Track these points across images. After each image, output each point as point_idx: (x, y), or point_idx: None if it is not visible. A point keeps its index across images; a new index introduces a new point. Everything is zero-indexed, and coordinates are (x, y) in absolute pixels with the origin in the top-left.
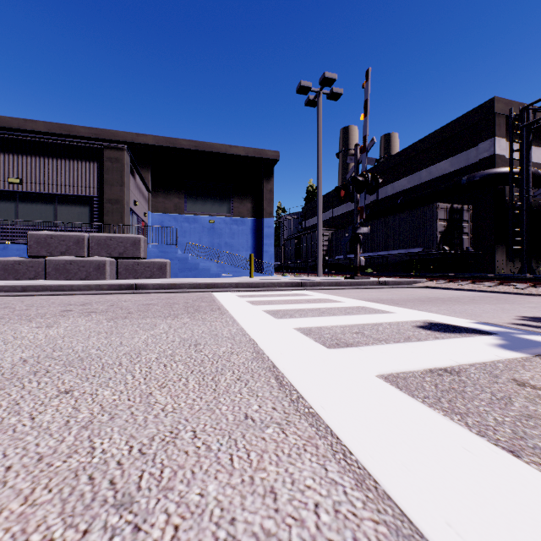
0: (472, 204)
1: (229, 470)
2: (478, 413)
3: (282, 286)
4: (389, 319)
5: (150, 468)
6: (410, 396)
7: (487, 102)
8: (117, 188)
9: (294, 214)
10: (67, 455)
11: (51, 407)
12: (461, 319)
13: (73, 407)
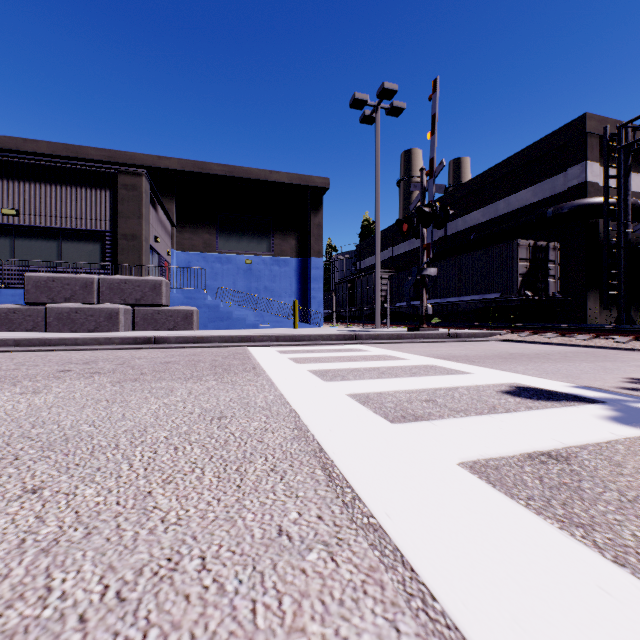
0: (560, 242)
1: (249, 632)
2: (607, 525)
3: (333, 339)
4: (466, 382)
5: (128, 629)
6: (508, 496)
7: (577, 119)
8: (134, 221)
9: (347, 253)
10: (6, 603)
11: (6, 515)
12: (555, 381)
13: (37, 515)
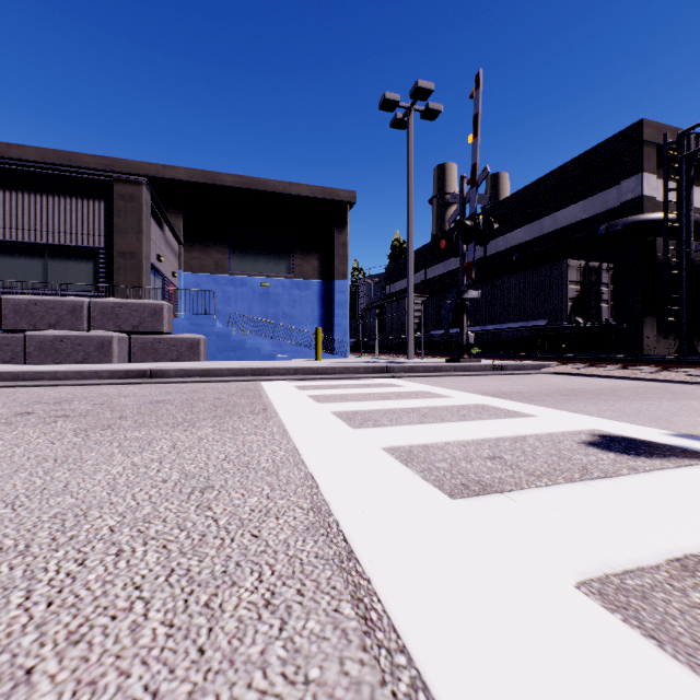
0: (612, 263)
1: None
2: None
3: (360, 372)
4: (533, 429)
5: None
6: (699, 674)
7: (632, 126)
8: (133, 236)
9: (375, 276)
10: None
11: None
12: (645, 427)
13: None
